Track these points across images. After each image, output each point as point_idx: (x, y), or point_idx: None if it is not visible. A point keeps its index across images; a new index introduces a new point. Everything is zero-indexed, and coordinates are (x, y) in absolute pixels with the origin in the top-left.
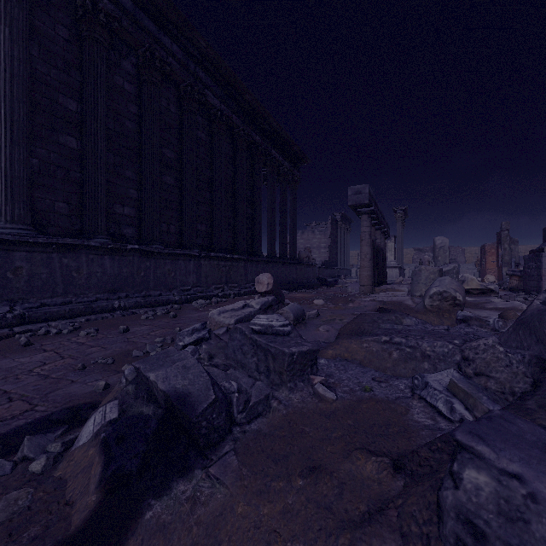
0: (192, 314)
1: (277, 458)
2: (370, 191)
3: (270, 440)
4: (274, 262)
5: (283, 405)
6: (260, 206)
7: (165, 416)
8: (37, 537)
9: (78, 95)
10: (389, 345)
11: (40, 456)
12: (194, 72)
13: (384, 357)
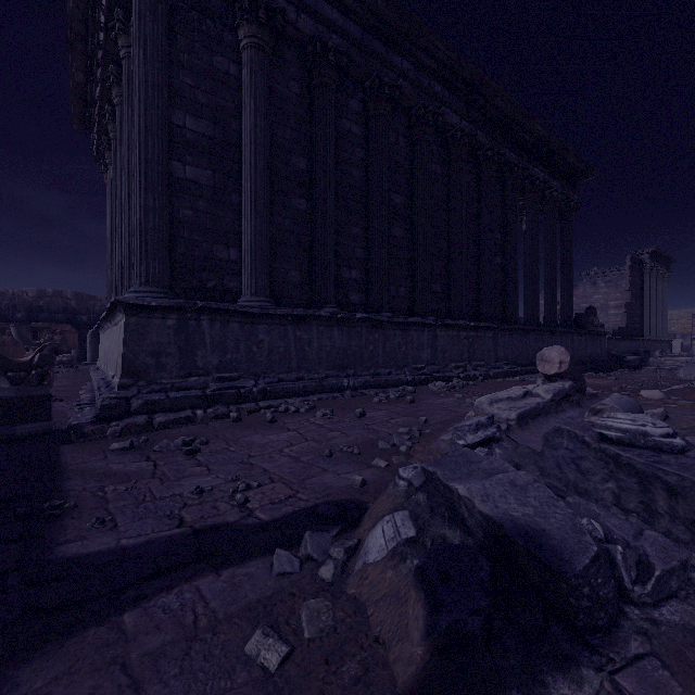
0: (432, 400)
1: None
2: None
3: None
4: (536, 331)
5: None
6: (515, 251)
7: (481, 551)
8: (359, 679)
9: (308, 151)
10: None
11: (327, 561)
12: (428, 88)
13: None
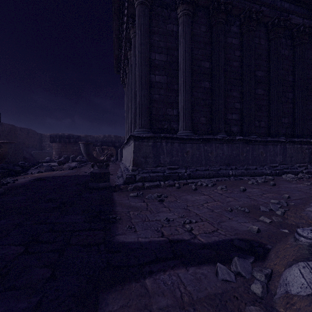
0: (288, 184)
1: None
2: None
3: None
4: None
5: None
6: None
7: None
8: None
9: (209, 58)
10: None
11: (254, 281)
12: (280, 7)
13: None
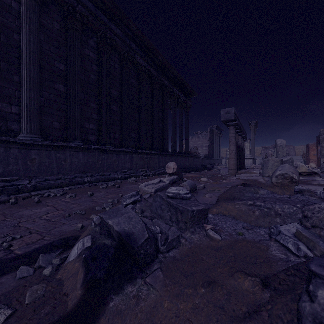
0: (128, 186)
1: (187, 274)
2: (235, 111)
3: (181, 263)
4: (175, 155)
5: (188, 242)
6: (167, 122)
7: (117, 246)
8: (49, 312)
9: (64, 61)
10: (253, 206)
11: (48, 266)
12: (129, 44)
13: (249, 214)
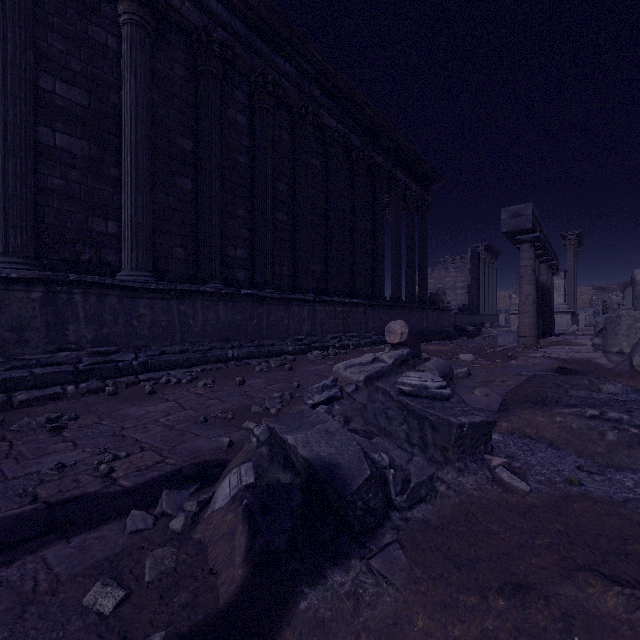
0: (308, 367)
1: (459, 562)
2: (534, 212)
3: (443, 536)
4: (399, 307)
5: (453, 491)
6: (383, 239)
7: (305, 487)
8: (188, 604)
9: (193, 134)
10: (599, 421)
11: (179, 514)
12: (309, 91)
13: (591, 437)
